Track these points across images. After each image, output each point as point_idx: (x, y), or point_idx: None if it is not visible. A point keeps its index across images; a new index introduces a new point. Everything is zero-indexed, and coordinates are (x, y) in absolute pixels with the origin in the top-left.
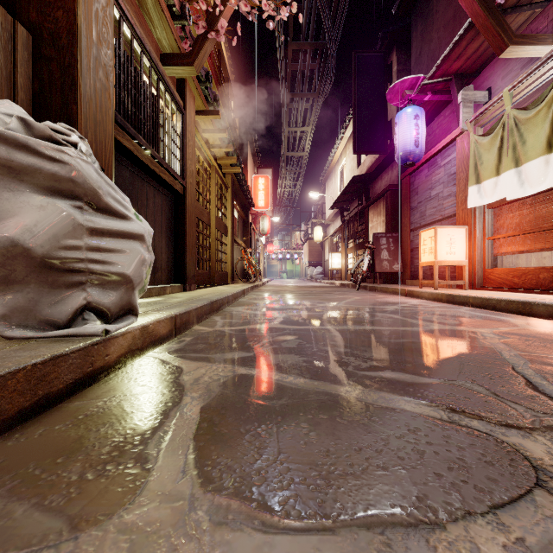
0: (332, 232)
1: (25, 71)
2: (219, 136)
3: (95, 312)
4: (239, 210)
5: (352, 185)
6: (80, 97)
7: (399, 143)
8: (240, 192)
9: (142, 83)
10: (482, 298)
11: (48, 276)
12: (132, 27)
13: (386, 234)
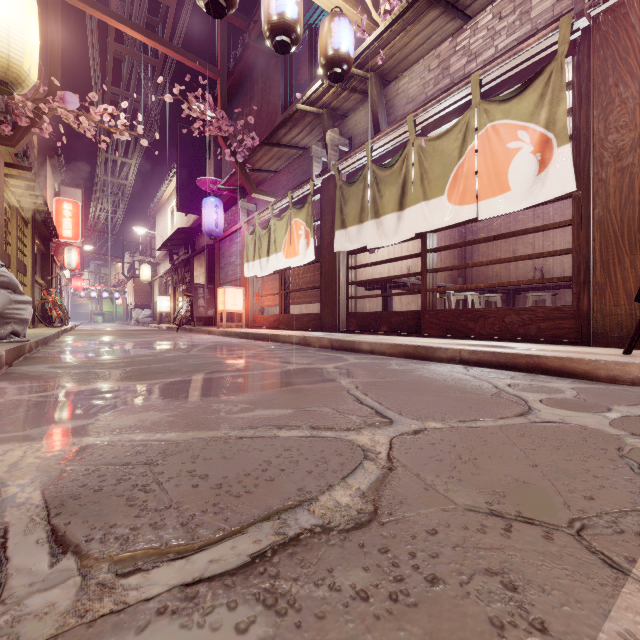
0: (162, 273)
1: None
2: (26, 183)
3: (14, 335)
4: (39, 243)
5: (179, 234)
6: None
7: (205, 222)
8: (41, 224)
9: None
10: (236, 332)
11: None
12: None
13: (204, 285)
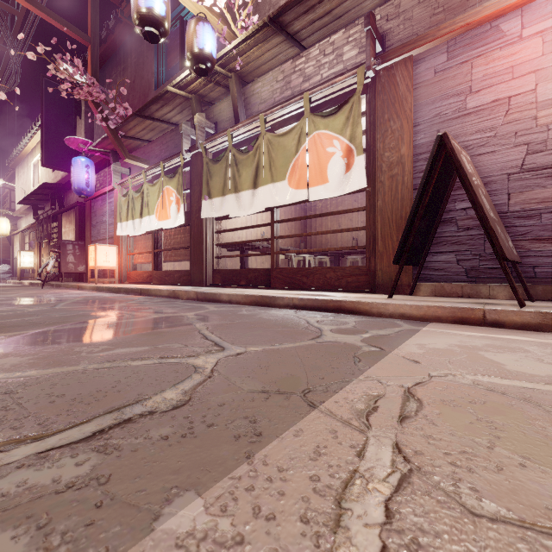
0: (23, 228)
1: None
2: None
3: None
4: None
5: (45, 189)
6: None
7: (75, 180)
8: None
9: None
10: (108, 287)
11: None
12: None
13: (73, 242)
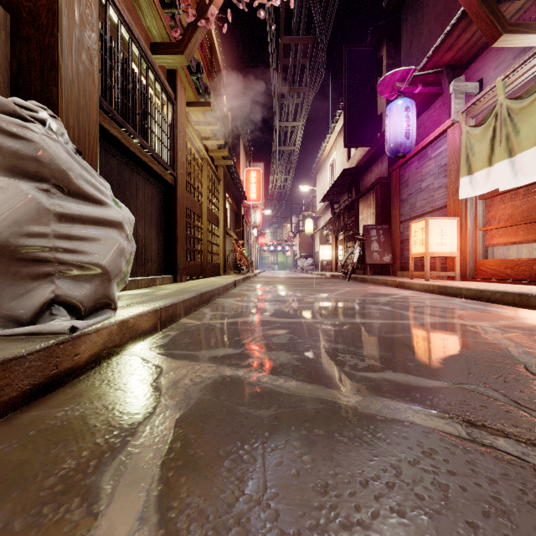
0: (322, 225)
1: (2, 51)
2: (210, 128)
3: (65, 306)
4: (231, 202)
5: (343, 178)
6: (61, 79)
7: (390, 135)
8: (232, 185)
9: (130, 70)
10: (476, 290)
11: (9, 267)
12: (119, 12)
13: (376, 226)
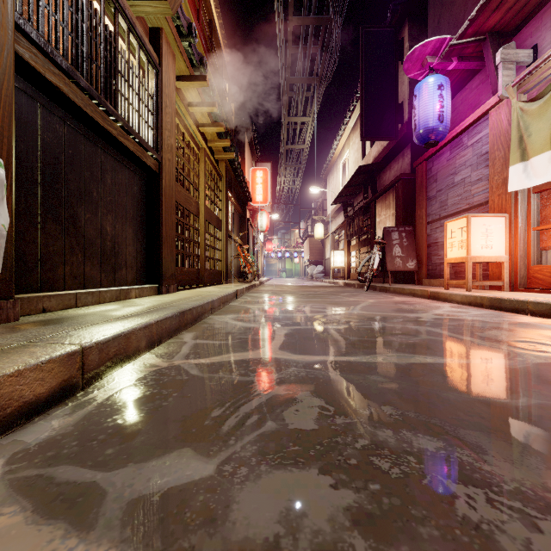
0: (334, 229)
1: None
2: (207, 110)
3: None
4: (235, 203)
5: (358, 176)
6: None
7: (419, 119)
8: (236, 183)
9: (85, 2)
10: (550, 304)
11: None
12: None
13: (398, 228)
